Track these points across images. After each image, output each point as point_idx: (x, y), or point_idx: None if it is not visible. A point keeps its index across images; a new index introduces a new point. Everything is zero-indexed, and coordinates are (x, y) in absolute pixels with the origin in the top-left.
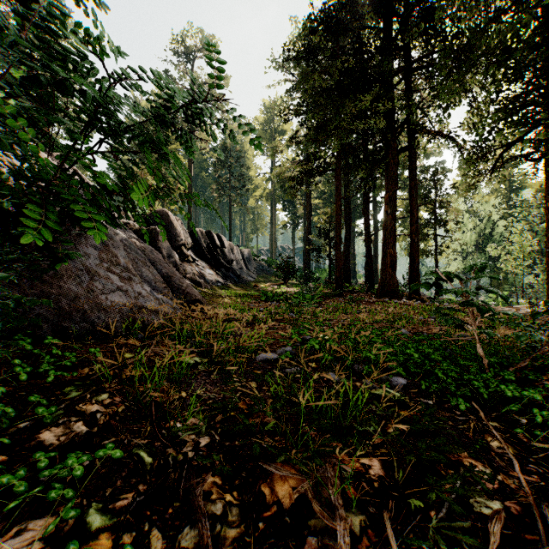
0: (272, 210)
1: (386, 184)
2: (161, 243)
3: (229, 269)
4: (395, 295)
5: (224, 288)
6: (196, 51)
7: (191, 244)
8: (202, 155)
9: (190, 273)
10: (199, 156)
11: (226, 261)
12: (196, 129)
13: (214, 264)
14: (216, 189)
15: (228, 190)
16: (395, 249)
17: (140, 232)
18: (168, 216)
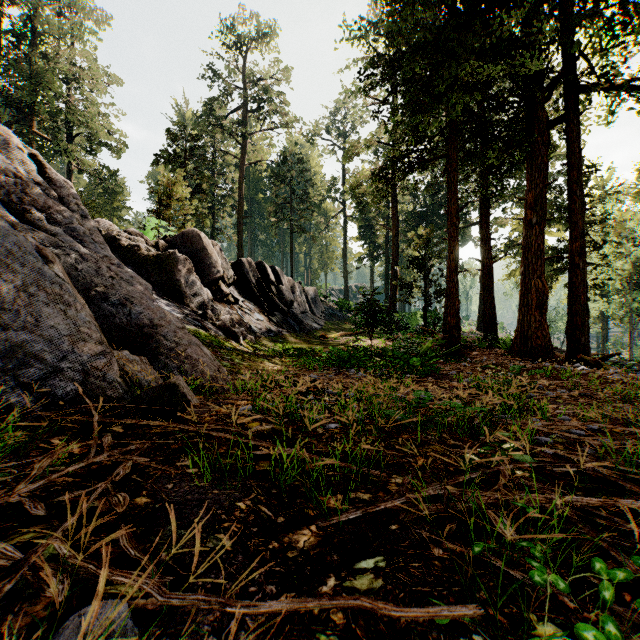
0: (344, 239)
1: (528, 178)
2: (183, 274)
3: (287, 313)
4: (547, 354)
5: (277, 340)
6: (248, 36)
7: (234, 279)
8: (257, 174)
9: (227, 318)
10: (254, 175)
11: (284, 302)
12: (249, 135)
13: (265, 306)
14: (274, 211)
15: (289, 213)
16: (544, 280)
17: (152, 259)
18: (200, 239)
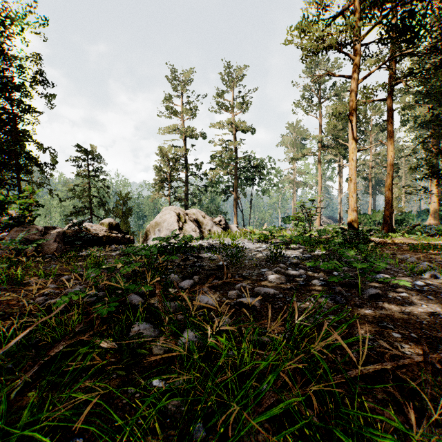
0: None
1: None
2: None
3: None
4: None
5: None
6: None
7: None
8: None
9: None
10: None
11: None
12: None
13: None
14: None
15: None
16: None
17: None
18: None
